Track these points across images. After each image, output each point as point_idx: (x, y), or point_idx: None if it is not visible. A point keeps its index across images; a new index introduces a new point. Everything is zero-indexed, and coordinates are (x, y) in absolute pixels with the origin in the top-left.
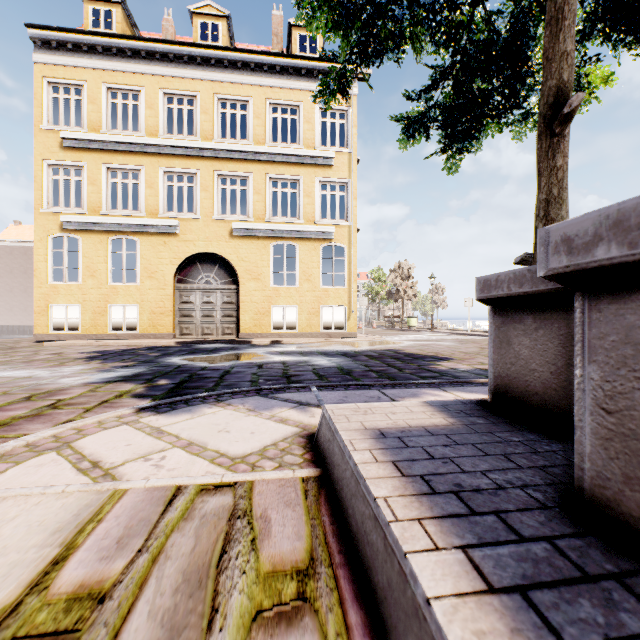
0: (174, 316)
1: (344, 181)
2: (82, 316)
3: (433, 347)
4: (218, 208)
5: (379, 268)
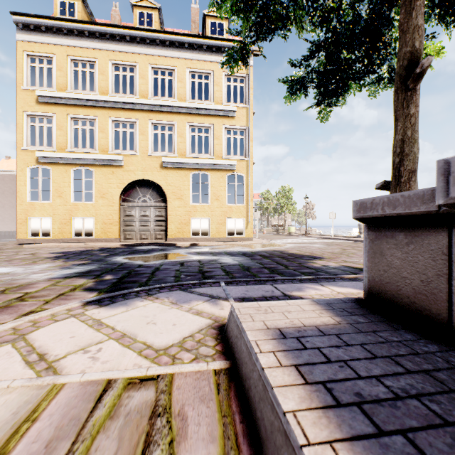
0: (120, 225)
1: (243, 128)
2: (52, 226)
3: (308, 248)
4: (152, 147)
5: (268, 191)
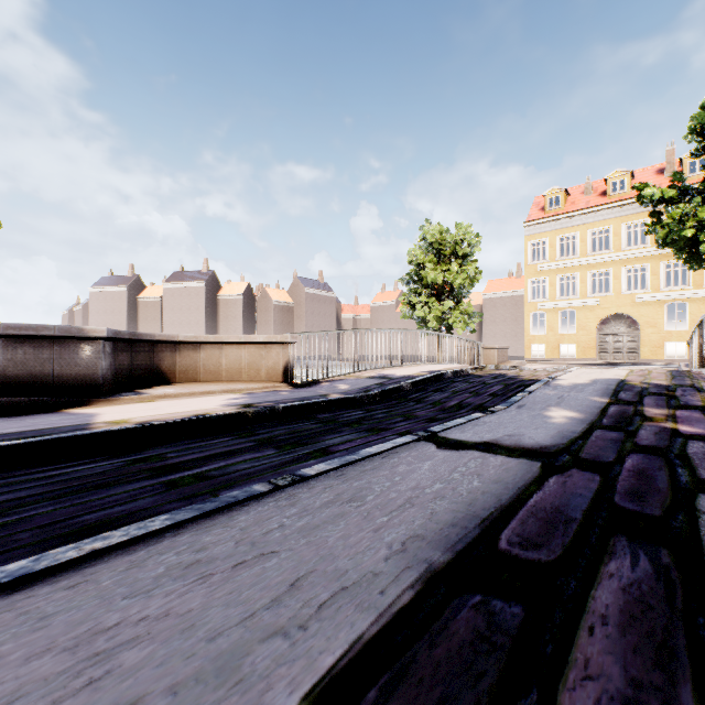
0: (595, 349)
1: None
2: (546, 350)
3: None
4: (624, 287)
5: None
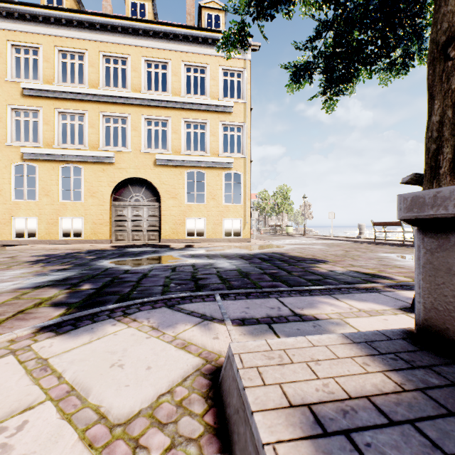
0: (111, 226)
1: (241, 124)
2: (38, 226)
3: (309, 250)
4: (145, 144)
5: (265, 190)
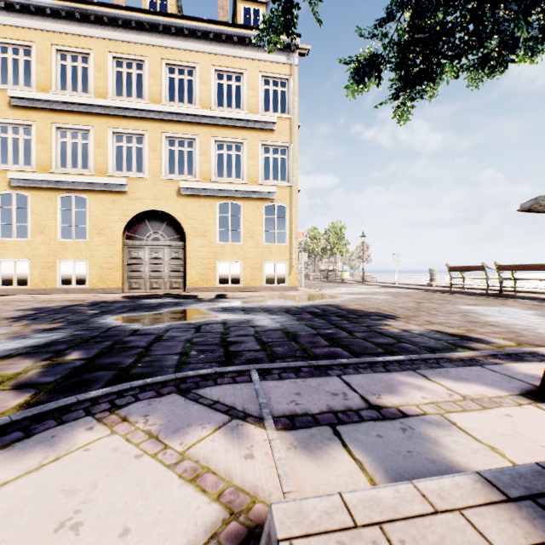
0: (123, 271)
1: (285, 145)
2: (31, 271)
3: (371, 301)
4: (166, 168)
5: (315, 228)
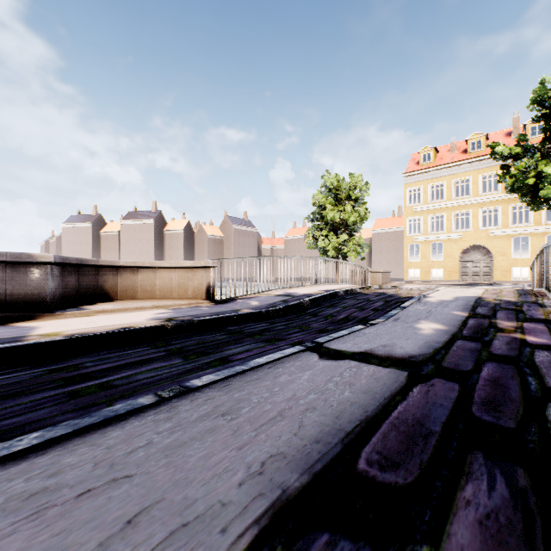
0: (458, 273)
1: None
2: (420, 273)
3: None
4: (481, 224)
5: None
